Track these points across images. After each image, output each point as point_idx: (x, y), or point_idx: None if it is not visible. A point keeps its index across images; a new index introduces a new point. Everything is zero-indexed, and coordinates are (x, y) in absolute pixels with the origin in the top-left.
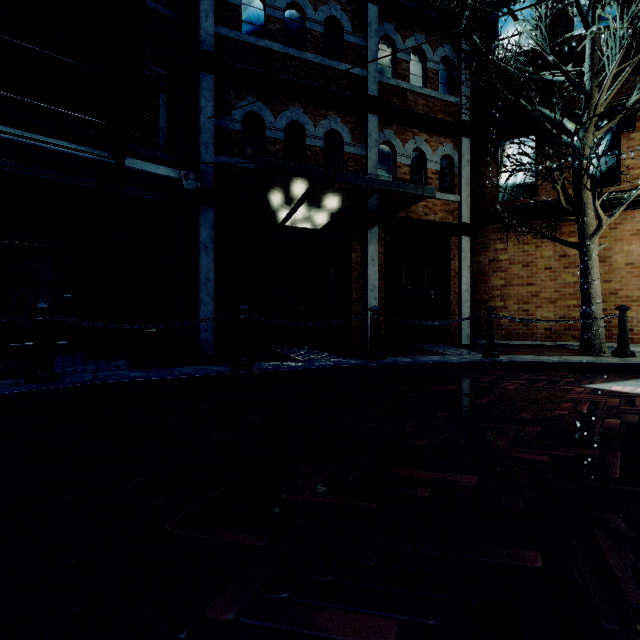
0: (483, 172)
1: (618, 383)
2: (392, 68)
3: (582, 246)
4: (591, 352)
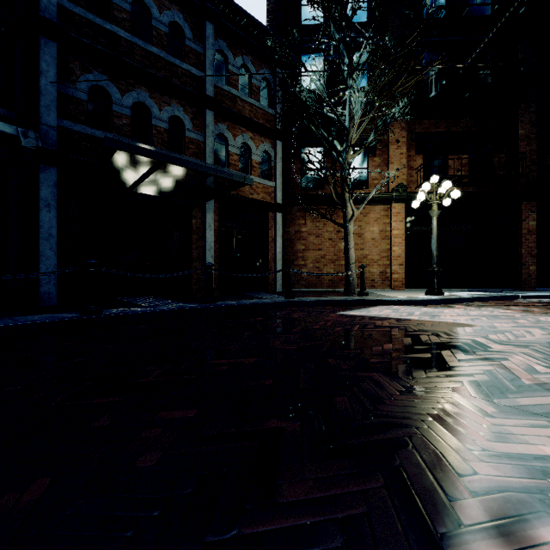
0: (291, 167)
1: (355, 311)
2: (226, 76)
3: (345, 226)
4: (349, 294)
